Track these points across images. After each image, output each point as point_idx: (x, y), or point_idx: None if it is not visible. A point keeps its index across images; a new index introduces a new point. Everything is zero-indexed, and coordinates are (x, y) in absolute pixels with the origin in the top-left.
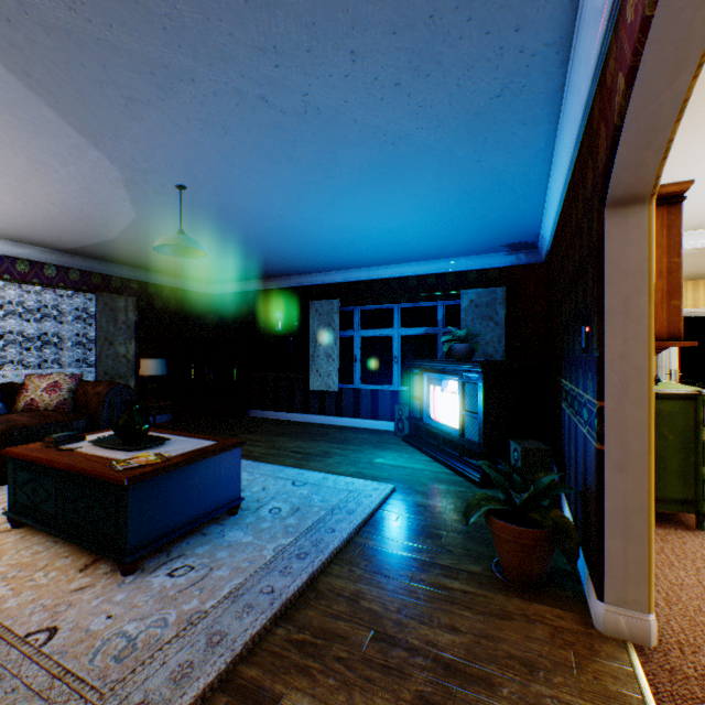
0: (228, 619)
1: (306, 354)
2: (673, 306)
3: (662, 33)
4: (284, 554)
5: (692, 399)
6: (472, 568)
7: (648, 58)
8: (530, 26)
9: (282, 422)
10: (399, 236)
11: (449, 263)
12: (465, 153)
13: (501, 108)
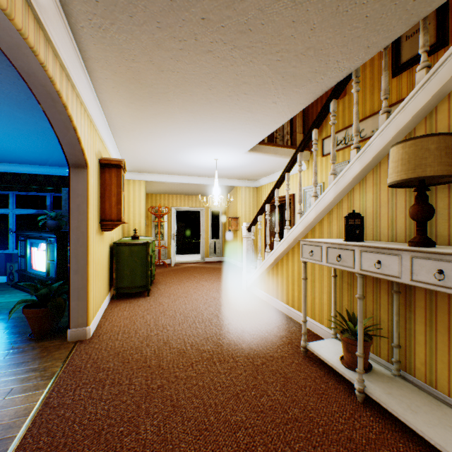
0: None
1: None
2: (120, 208)
3: (53, 117)
4: None
5: (146, 244)
6: (15, 339)
7: (54, 122)
8: None
9: None
10: (1, 146)
11: (55, 170)
12: (25, 116)
13: (34, 104)
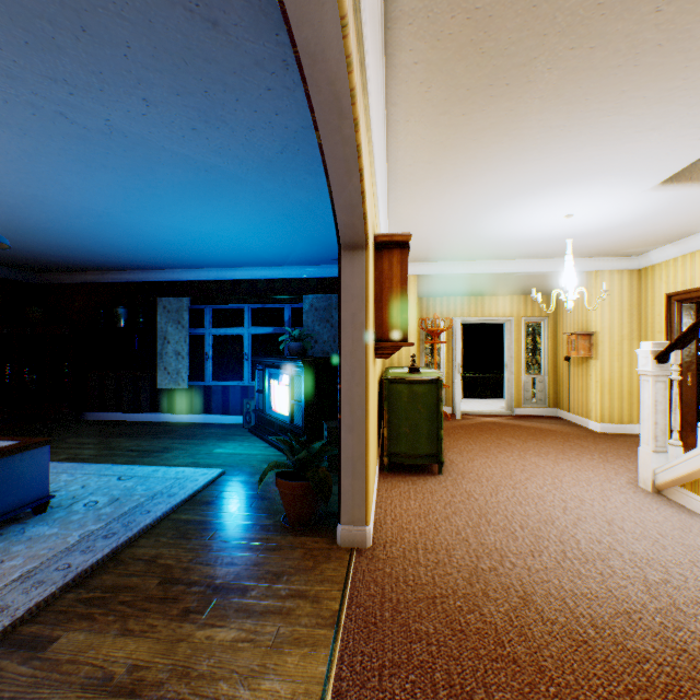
0: (14, 596)
1: (154, 351)
2: (404, 319)
3: (332, 154)
4: (91, 537)
5: (436, 383)
6: (266, 522)
7: (331, 165)
8: (286, 114)
9: (125, 423)
10: (240, 243)
11: (294, 270)
12: (273, 187)
13: (288, 161)
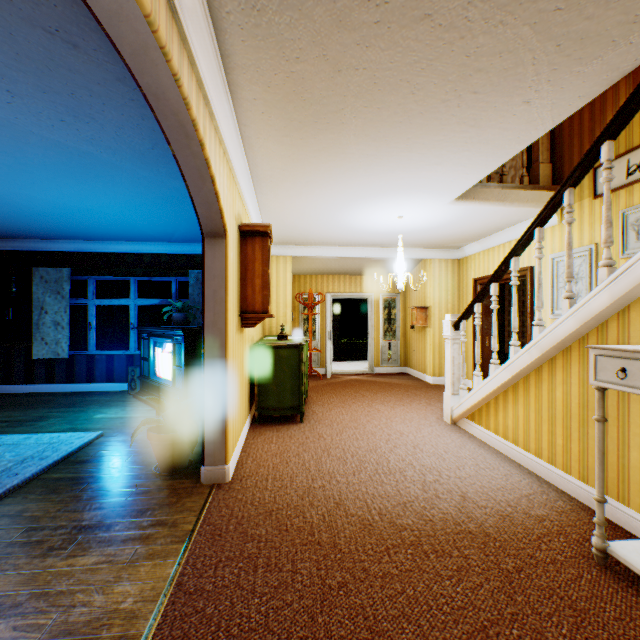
0: None
1: (30, 322)
2: (265, 295)
3: (186, 163)
4: None
5: (298, 347)
6: (138, 472)
7: (186, 171)
8: (152, 120)
9: None
10: (122, 220)
11: (181, 247)
12: (149, 175)
13: (160, 155)
